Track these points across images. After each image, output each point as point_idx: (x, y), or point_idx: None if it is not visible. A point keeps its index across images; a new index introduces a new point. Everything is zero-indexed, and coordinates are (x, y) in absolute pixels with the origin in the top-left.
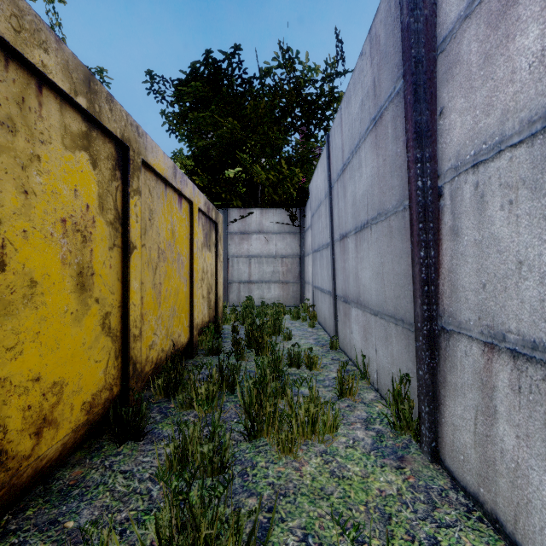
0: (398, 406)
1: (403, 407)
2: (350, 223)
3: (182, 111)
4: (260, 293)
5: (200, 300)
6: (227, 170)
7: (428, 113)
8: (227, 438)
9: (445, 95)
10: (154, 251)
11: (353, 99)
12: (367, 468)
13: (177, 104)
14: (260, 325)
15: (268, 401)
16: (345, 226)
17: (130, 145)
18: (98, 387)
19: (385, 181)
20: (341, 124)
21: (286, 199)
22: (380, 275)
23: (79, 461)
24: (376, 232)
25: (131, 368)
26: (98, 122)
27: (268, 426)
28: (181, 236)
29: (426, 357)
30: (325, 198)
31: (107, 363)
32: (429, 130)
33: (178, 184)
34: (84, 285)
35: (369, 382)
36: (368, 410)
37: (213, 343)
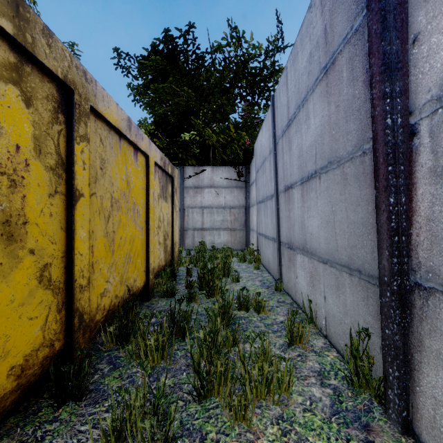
0: (357, 362)
1: (363, 364)
2: (295, 175)
3: (145, 83)
4: (211, 239)
5: (156, 246)
6: (183, 134)
7: (399, 43)
8: (172, 409)
9: (422, 18)
10: (107, 200)
11: (300, 54)
12: (331, 442)
13: (140, 76)
14: (211, 268)
15: (219, 358)
16: (291, 178)
17: (76, 89)
18: (33, 346)
19: (338, 127)
20: (287, 82)
21: (233, 158)
22: (331, 224)
23: (9, 430)
24: (326, 181)
25: (77, 320)
26: (31, 55)
27: (219, 386)
28: (136, 187)
29: (396, 316)
30: (269, 154)
31: (47, 317)
32: (400, 61)
33: (133, 137)
34: (12, 235)
35: (317, 327)
36: (321, 361)
37: (168, 286)
